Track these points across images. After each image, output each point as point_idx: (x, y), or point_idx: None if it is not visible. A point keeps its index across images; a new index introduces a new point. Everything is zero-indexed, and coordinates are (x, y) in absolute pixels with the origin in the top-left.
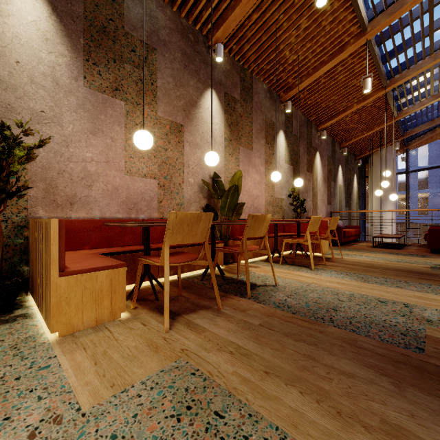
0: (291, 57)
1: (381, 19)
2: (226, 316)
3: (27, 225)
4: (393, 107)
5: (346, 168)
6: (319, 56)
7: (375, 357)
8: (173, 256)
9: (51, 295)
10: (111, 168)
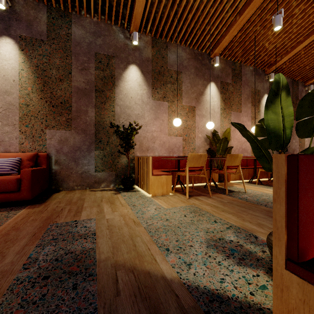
0: (270, 46)
1: None
2: (213, 198)
3: (134, 159)
4: None
5: None
6: (294, 39)
7: None
8: (190, 172)
9: (149, 182)
10: (162, 133)
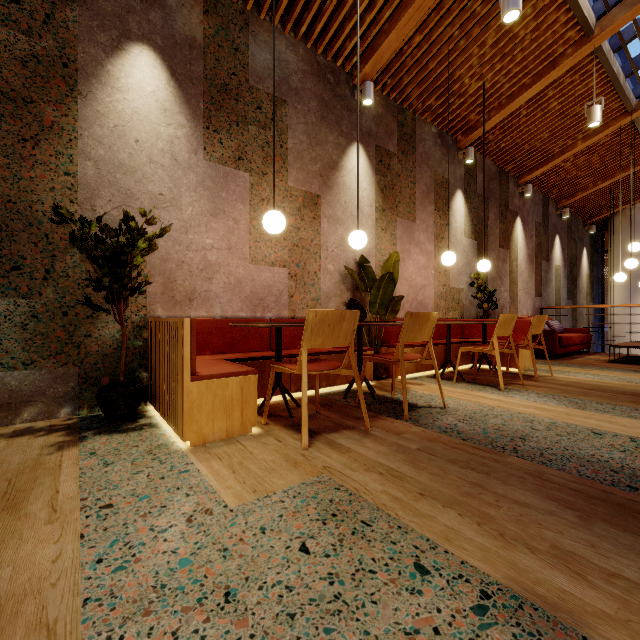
0: (473, 85)
1: (618, 14)
2: (376, 438)
3: (146, 325)
4: None
5: (567, 240)
6: (516, 79)
7: (564, 491)
8: (311, 364)
9: (184, 400)
10: (234, 256)
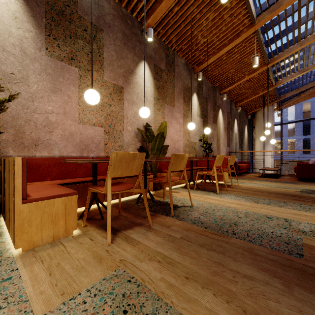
0: (202, 40)
1: (265, 15)
2: (155, 231)
3: (0, 162)
4: (273, 78)
5: (239, 121)
6: (222, 40)
7: (267, 262)
8: (115, 186)
9: (15, 218)
10: (68, 119)
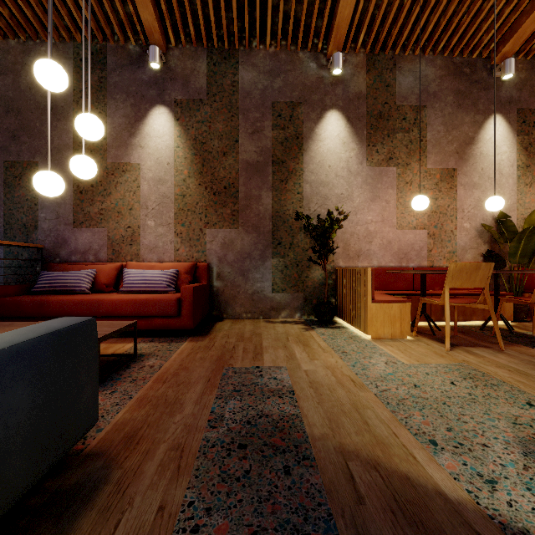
0: None
1: None
2: (508, 355)
3: (334, 271)
4: None
5: None
6: None
7: None
8: (450, 299)
9: (368, 313)
10: (386, 226)
